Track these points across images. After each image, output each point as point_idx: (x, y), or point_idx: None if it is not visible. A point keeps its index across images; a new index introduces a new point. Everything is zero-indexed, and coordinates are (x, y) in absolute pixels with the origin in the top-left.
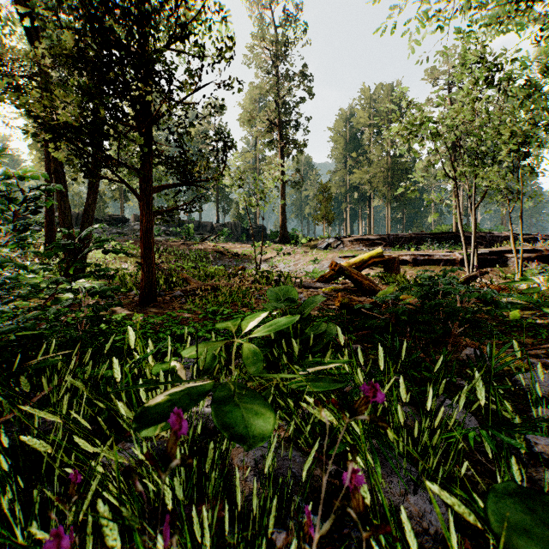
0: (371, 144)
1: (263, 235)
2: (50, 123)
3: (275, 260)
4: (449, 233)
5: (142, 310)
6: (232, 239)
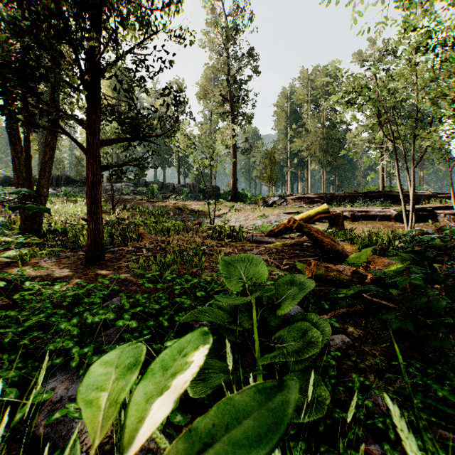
0: (308, 117)
1: (217, 194)
2: (4, 79)
3: (228, 215)
4: (379, 192)
5: (84, 271)
6: (190, 198)
